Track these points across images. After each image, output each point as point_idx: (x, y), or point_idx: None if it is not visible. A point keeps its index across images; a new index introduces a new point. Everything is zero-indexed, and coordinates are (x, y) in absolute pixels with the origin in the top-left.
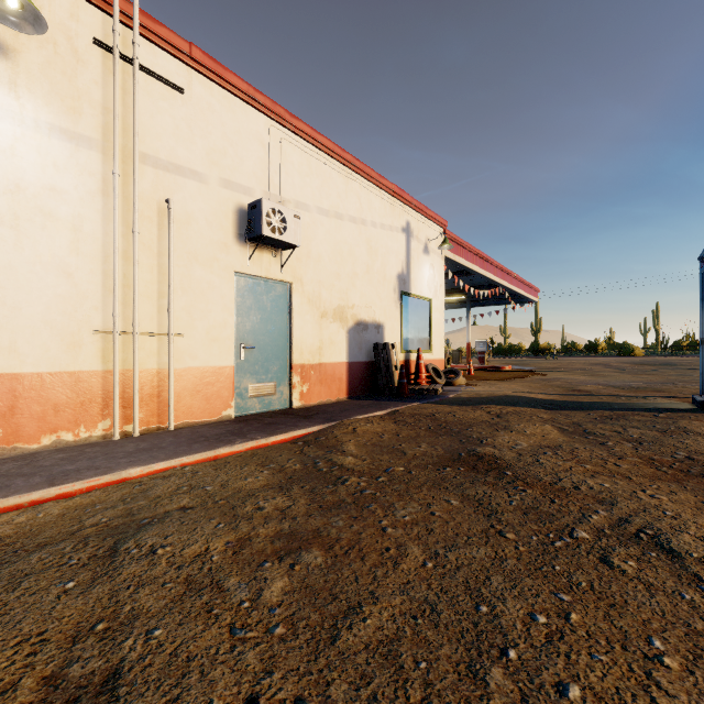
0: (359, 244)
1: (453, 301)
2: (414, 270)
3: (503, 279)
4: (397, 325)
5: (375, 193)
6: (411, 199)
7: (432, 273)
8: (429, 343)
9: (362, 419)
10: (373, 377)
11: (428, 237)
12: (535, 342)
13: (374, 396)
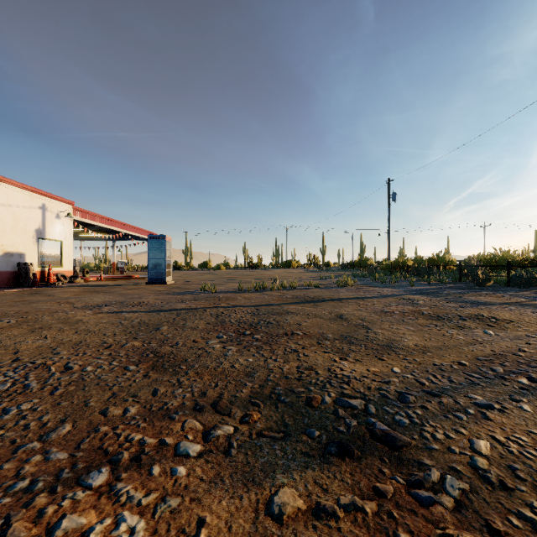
0: (7, 216)
1: (105, 237)
2: (48, 227)
3: (124, 229)
4: (36, 254)
5: (19, 191)
6: (46, 193)
7: (63, 228)
8: (61, 263)
9: (1, 291)
10: (17, 279)
11: (60, 210)
12: (175, 262)
13: (17, 287)
